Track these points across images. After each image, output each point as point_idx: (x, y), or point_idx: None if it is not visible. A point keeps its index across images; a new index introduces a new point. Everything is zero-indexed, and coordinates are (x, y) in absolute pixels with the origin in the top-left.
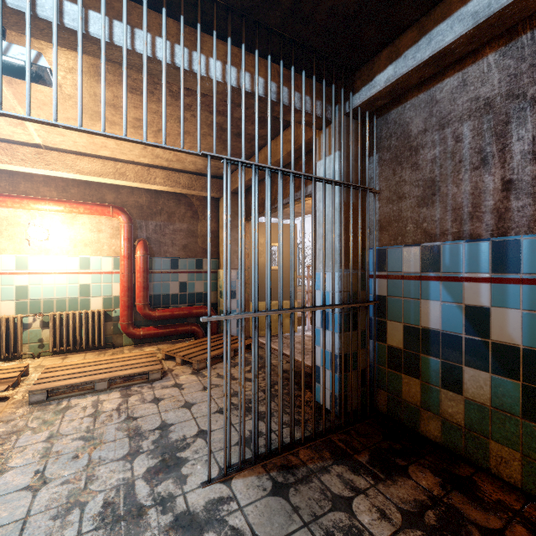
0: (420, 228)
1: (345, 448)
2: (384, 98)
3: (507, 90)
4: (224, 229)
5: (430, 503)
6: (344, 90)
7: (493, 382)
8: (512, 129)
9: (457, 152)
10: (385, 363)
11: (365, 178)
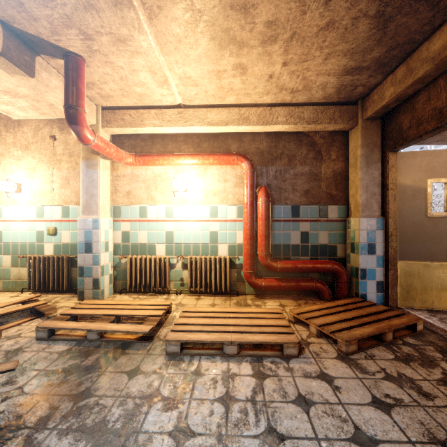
0: None
1: None
2: None
3: None
4: None
5: None
6: None
7: None
8: None
9: None
10: None
11: None
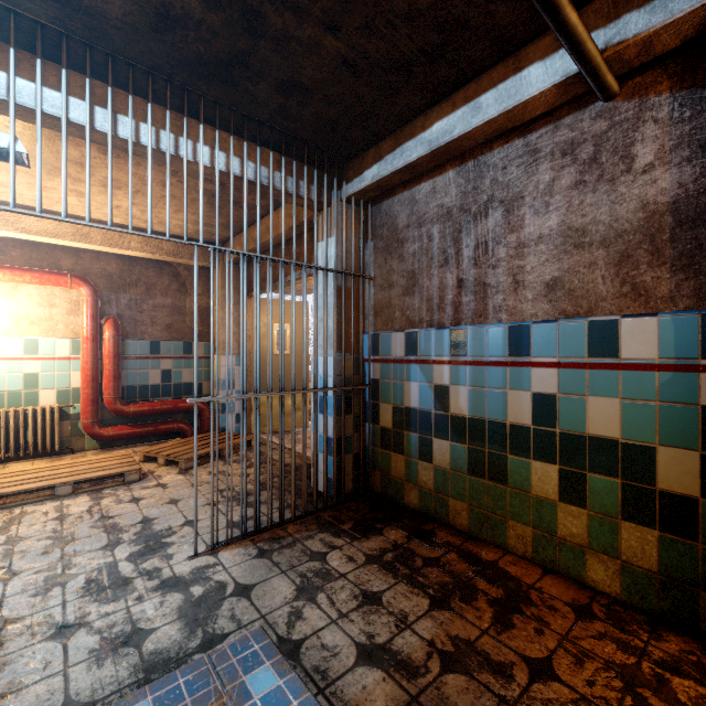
0: (404, 315)
1: (333, 521)
2: (374, 191)
3: (460, 203)
4: (212, 314)
5: (392, 549)
6: (340, 176)
7: (451, 448)
8: (463, 237)
9: (430, 249)
10: (379, 444)
11: (363, 263)
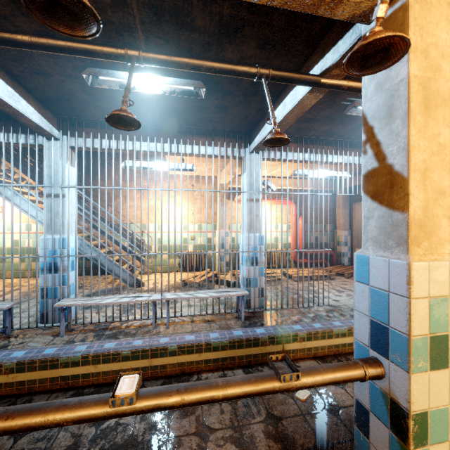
0: None
1: None
2: None
3: None
4: None
5: None
6: None
7: None
8: None
9: None
10: None
11: None
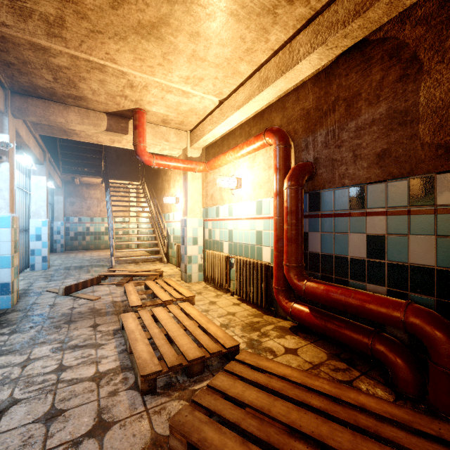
0: None
1: None
2: None
3: None
4: None
5: None
6: None
7: None
8: None
9: None
10: None
11: None
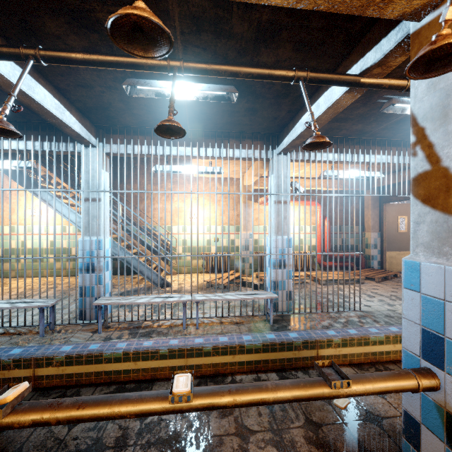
0: None
1: None
2: None
3: None
4: None
5: None
6: None
7: None
8: None
9: None
10: None
11: None
